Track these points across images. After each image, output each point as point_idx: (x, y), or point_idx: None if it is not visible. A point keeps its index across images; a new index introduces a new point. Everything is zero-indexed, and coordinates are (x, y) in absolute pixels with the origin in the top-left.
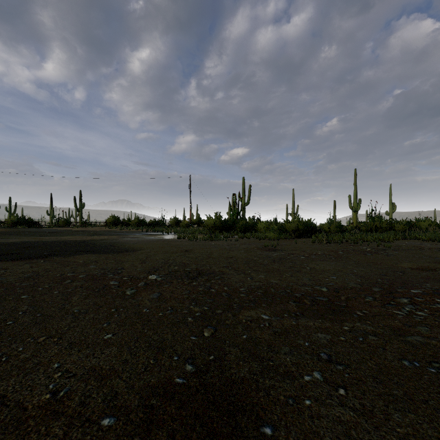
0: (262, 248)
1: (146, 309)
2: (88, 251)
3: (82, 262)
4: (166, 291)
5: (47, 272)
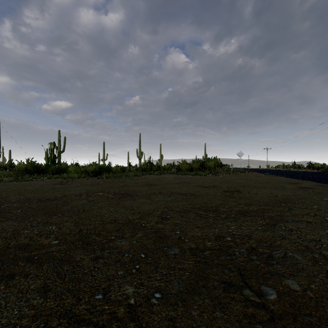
0: (57, 183)
1: None
2: None
3: None
4: None
5: None
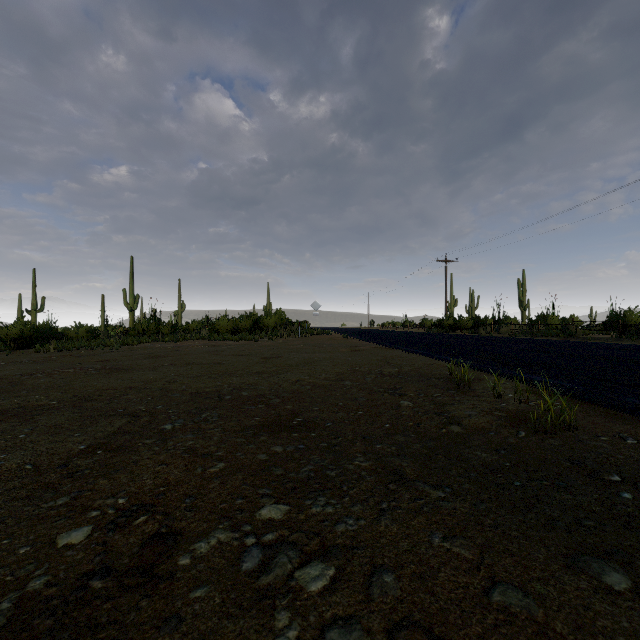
0: None
1: None
2: None
3: None
4: None
5: None
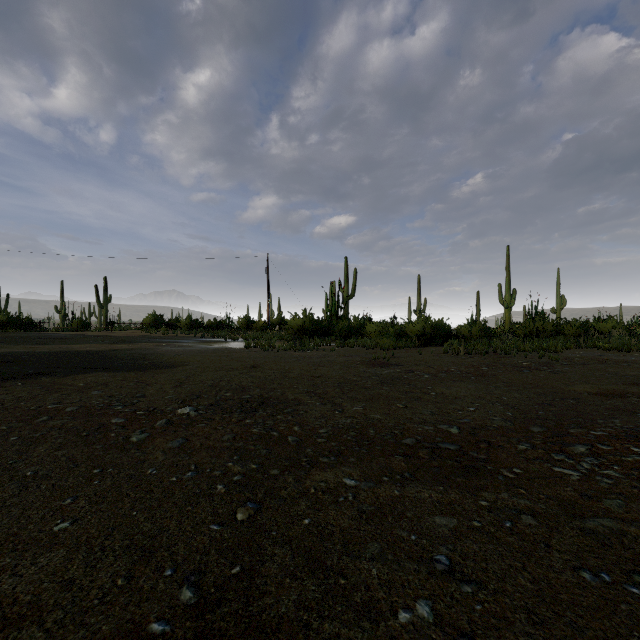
0: (369, 362)
1: (153, 469)
2: (101, 367)
3: (82, 386)
4: (197, 434)
5: (18, 403)
